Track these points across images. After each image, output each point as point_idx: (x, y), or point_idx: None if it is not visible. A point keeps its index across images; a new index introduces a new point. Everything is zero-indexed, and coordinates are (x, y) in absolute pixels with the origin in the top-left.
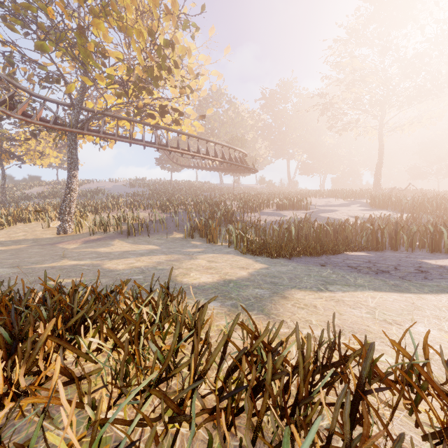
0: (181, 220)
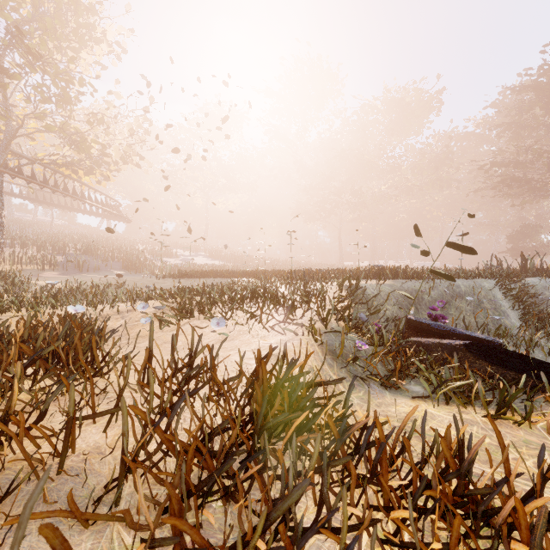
0: (102, 262)
